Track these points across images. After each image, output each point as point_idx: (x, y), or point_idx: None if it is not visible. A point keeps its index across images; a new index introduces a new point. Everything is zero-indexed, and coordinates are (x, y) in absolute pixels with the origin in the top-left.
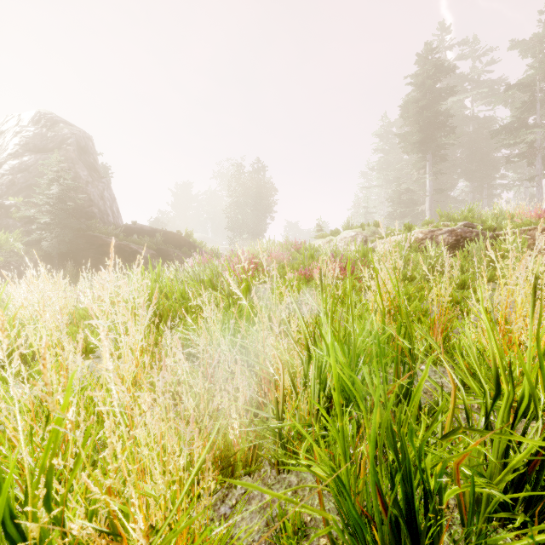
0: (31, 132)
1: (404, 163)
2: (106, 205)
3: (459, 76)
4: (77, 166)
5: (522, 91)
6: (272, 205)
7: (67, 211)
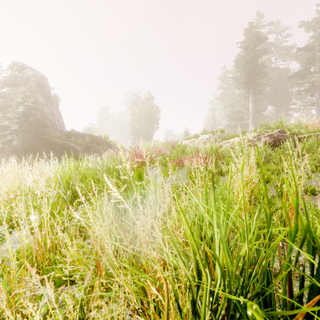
0: (8, 73)
1: (236, 95)
2: (55, 119)
3: (268, 43)
4: (37, 95)
5: (307, 51)
6: (157, 120)
7: (29, 122)
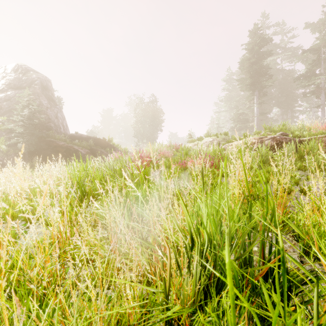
0: (12, 76)
1: (241, 97)
2: (59, 122)
3: (274, 45)
4: (41, 98)
5: (312, 53)
6: (161, 122)
7: (34, 125)
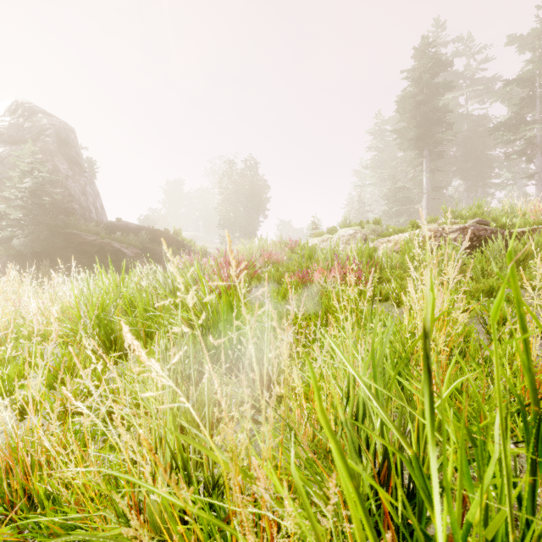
0: (6, 122)
1: (399, 161)
2: (89, 201)
3: (454, 73)
4: (57, 159)
5: (521, 86)
6: (264, 203)
7: (43, 207)
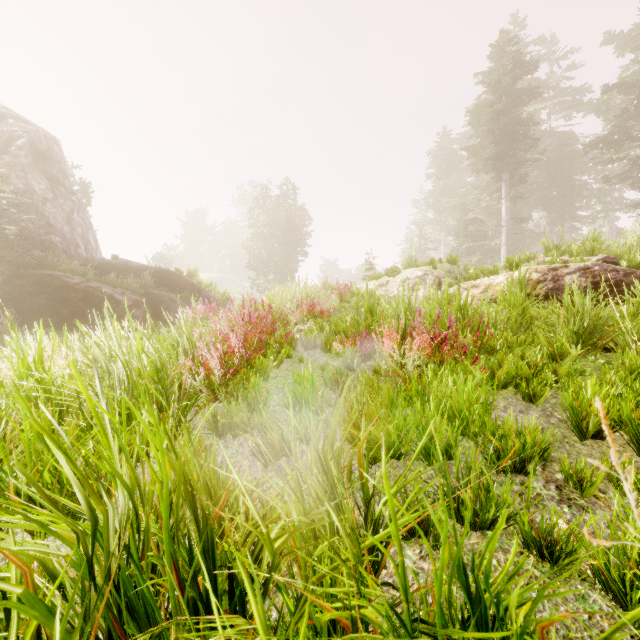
0: None
1: (470, 188)
2: (76, 233)
3: (535, 81)
4: (31, 176)
5: (625, 93)
6: (305, 238)
7: (5, 238)
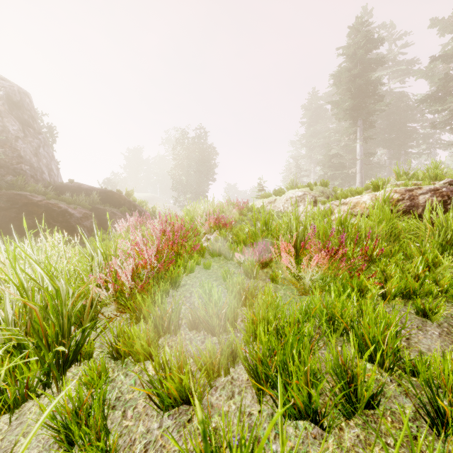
0: None
1: (332, 132)
2: (42, 163)
3: (379, 55)
4: (6, 120)
5: (447, 62)
6: (213, 168)
7: None
